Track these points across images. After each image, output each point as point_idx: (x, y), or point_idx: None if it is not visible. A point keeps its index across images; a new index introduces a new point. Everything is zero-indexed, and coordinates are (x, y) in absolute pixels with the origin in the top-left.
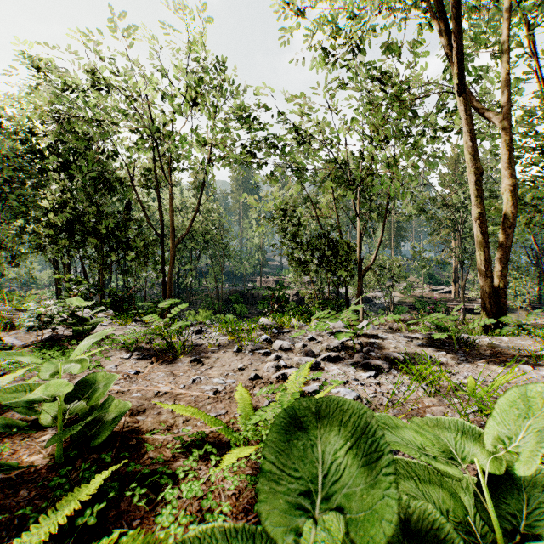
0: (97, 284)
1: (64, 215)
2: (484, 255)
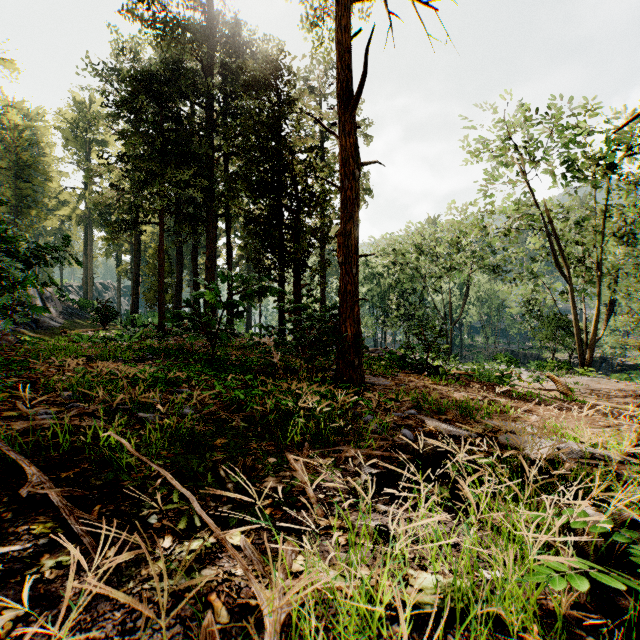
0: (418, 345)
1: (401, 312)
2: (578, 347)
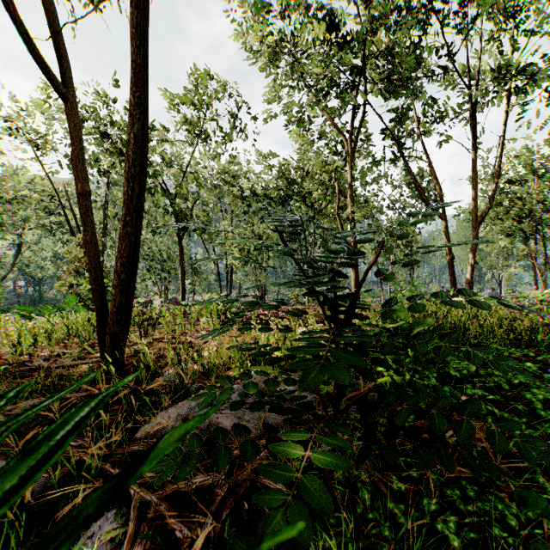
0: None
1: None
2: None
